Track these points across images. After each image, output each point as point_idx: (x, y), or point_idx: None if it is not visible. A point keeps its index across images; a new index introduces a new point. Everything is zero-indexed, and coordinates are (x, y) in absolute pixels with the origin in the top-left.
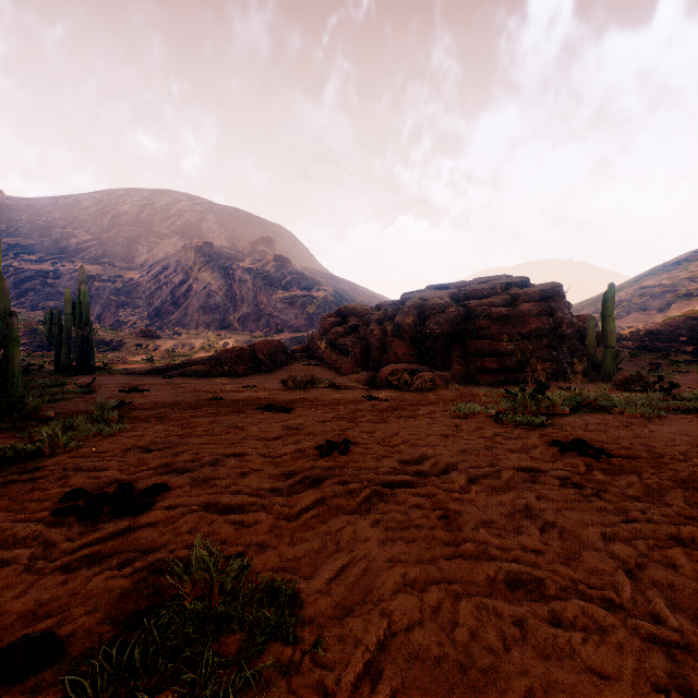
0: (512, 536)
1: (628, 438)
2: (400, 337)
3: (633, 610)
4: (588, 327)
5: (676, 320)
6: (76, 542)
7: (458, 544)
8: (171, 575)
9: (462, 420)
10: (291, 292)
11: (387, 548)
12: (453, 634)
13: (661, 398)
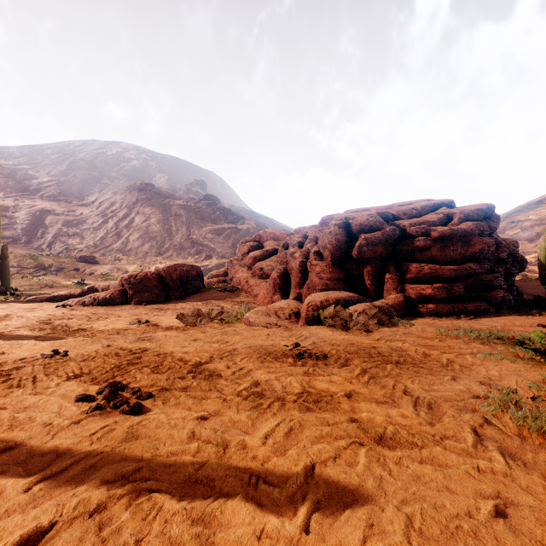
0: None
1: None
2: (325, 260)
3: None
4: (541, 249)
5: None
6: None
7: None
8: None
9: None
10: (219, 225)
11: None
12: None
13: None
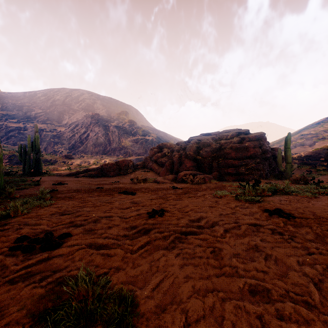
0: (249, 262)
1: (302, 208)
2: (188, 158)
3: (321, 308)
4: (278, 153)
5: (319, 150)
6: (19, 266)
7: (221, 267)
8: (67, 286)
9: (219, 198)
10: (136, 137)
11: (184, 269)
12: (222, 324)
13: (315, 187)
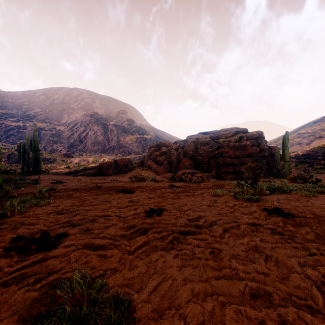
0: (250, 264)
1: (301, 207)
2: (186, 157)
3: None
4: (276, 152)
5: (316, 148)
6: (13, 268)
7: (221, 269)
8: (62, 289)
9: (218, 197)
10: (135, 136)
11: (182, 271)
12: None
13: (313, 186)
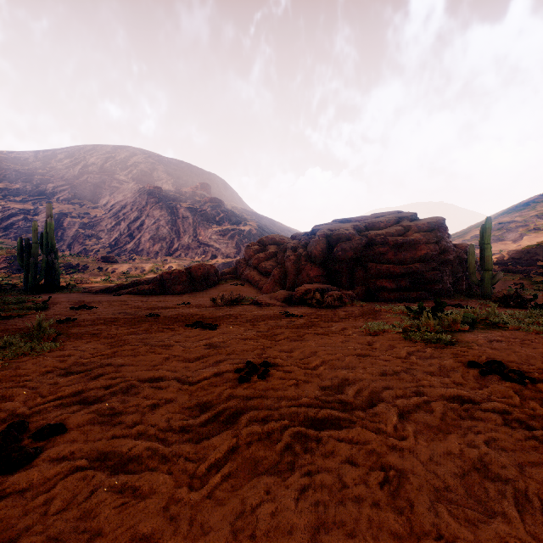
0: (483, 519)
1: (540, 358)
2: (312, 261)
3: None
4: (469, 253)
5: (534, 248)
6: None
7: (417, 539)
8: None
9: (374, 337)
10: (223, 227)
11: None
12: None
13: (542, 314)
